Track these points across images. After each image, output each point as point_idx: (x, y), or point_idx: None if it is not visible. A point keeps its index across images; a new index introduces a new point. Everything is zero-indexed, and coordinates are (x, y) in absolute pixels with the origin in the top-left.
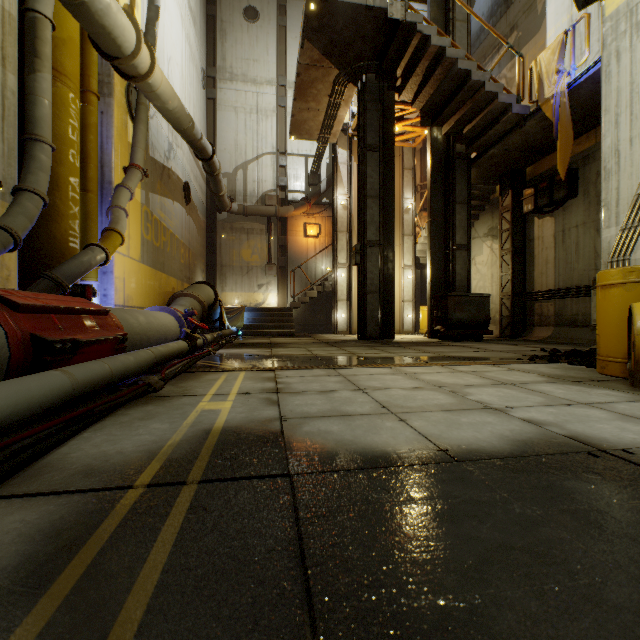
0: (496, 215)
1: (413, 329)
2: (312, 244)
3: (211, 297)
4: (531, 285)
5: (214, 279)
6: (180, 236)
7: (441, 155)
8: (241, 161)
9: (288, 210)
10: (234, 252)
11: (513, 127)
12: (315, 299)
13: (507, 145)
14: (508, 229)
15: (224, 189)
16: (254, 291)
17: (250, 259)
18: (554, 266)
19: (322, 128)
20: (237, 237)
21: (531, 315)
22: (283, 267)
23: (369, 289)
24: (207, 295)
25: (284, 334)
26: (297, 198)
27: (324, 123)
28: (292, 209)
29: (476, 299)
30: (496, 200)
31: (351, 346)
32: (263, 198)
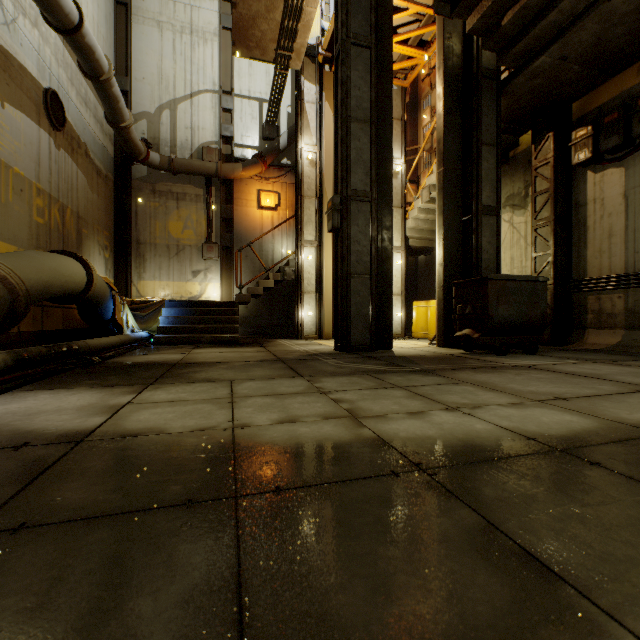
0: (519, 177)
1: (403, 332)
2: (268, 218)
3: (69, 277)
4: (581, 269)
5: (127, 261)
6: (31, 175)
7: (458, 73)
8: (168, 98)
9: (234, 168)
10: (157, 224)
11: (593, 2)
12: (272, 292)
13: (569, 46)
14: (548, 189)
15: (128, 118)
16: (187, 280)
17: (181, 235)
18: (625, 239)
19: (280, 37)
20: (162, 204)
21: (581, 313)
22: (228, 248)
23: (355, 269)
24: (48, 270)
25: (222, 341)
26: (248, 156)
27: (283, 26)
28: (240, 167)
29: (528, 286)
30: (519, 156)
31: (333, 373)
32: (200, 152)
